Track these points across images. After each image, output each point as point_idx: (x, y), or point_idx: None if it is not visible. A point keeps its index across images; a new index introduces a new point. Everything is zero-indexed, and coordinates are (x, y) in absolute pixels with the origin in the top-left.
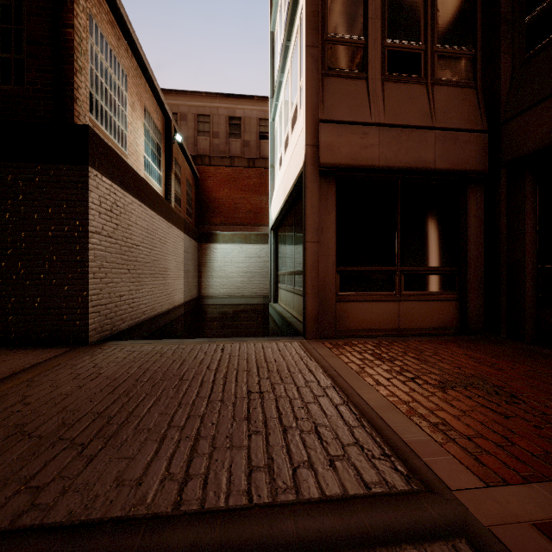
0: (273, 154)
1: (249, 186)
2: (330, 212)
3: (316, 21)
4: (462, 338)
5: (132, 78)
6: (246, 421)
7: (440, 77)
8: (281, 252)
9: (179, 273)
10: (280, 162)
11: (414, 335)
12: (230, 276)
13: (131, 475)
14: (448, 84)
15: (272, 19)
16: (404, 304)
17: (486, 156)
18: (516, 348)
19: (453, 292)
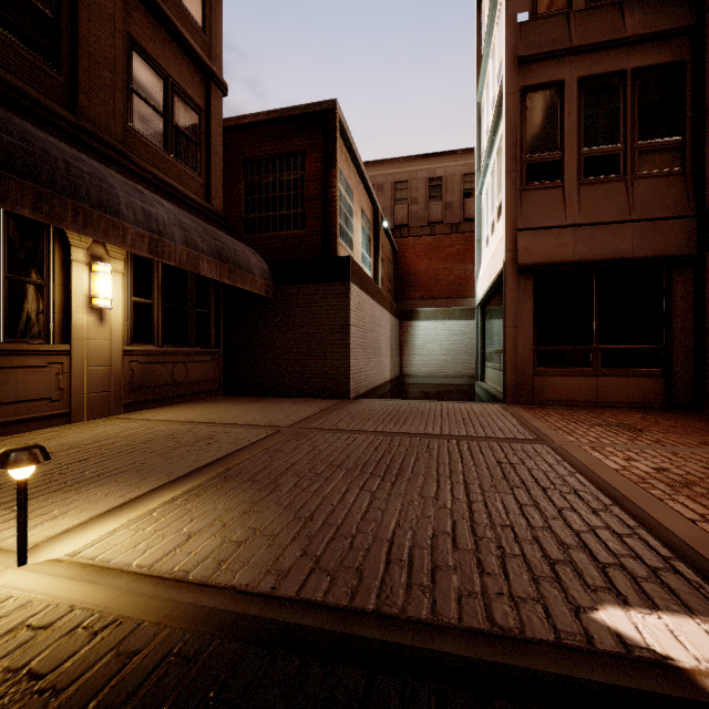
0: (480, 229)
1: (452, 255)
2: (528, 302)
3: (514, 151)
4: (660, 410)
5: (355, 191)
6: (463, 424)
7: (641, 171)
8: (488, 330)
9: (387, 352)
10: (487, 241)
11: (611, 406)
12: (432, 354)
13: (420, 429)
14: (650, 176)
15: (479, 92)
16: (603, 380)
17: (694, 240)
18: (704, 417)
19: (658, 369)
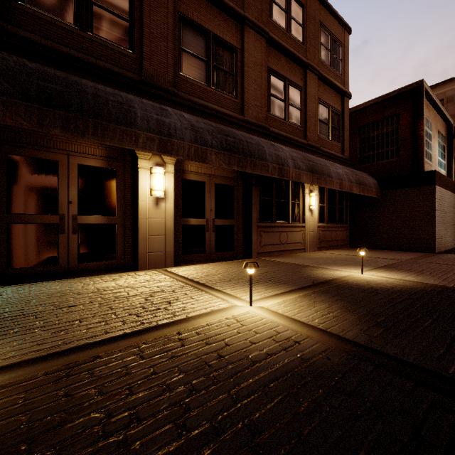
0: None
1: None
2: None
3: None
4: None
5: (433, 122)
6: None
7: None
8: None
9: None
10: None
11: None
12: None
13: None
14: None
15: None
16: None
17: None
18: None
19: None
